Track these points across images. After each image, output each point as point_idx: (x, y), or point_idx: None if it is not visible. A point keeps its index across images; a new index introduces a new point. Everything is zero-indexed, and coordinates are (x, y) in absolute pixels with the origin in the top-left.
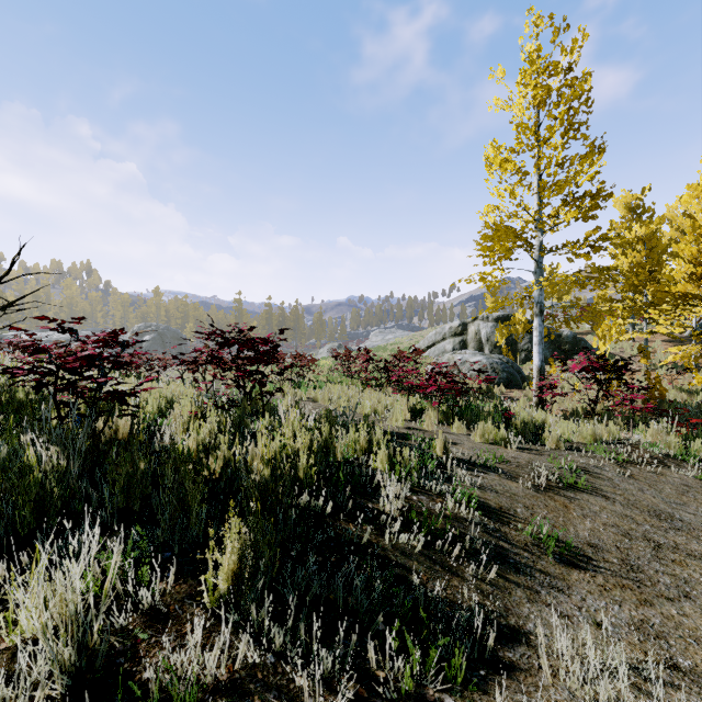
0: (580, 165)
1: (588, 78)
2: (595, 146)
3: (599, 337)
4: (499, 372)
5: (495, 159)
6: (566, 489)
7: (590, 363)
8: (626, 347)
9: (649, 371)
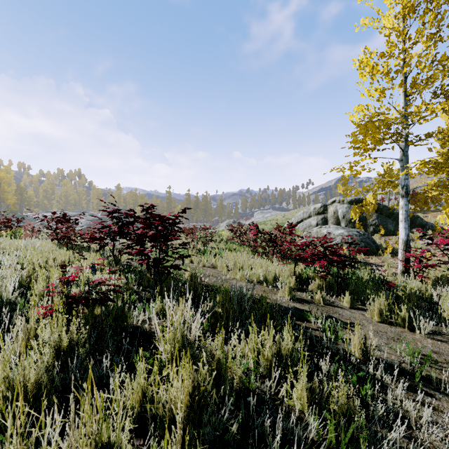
0: (448, 62)
1: None
2: None
3: (447, 214)
4: (358, 242)
5: (368, 63)
6: None
7: None
8: None
9: None
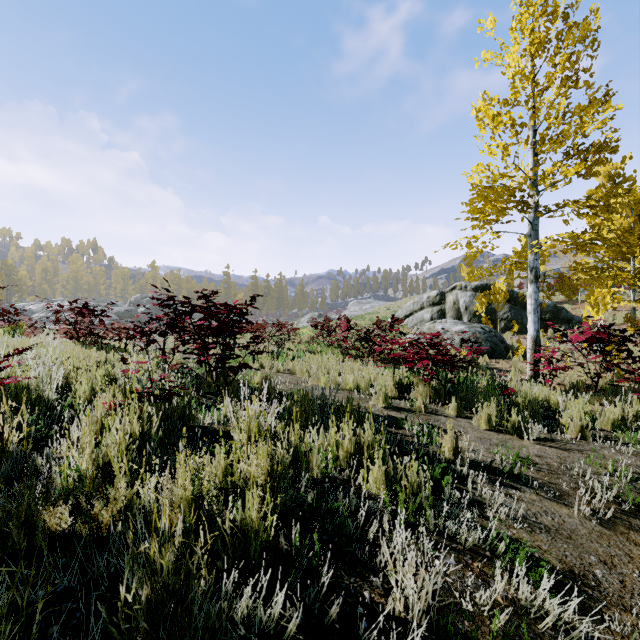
0: (583, 115)
1: (596, 15)
2: (595, 98)
3: (591, 305)
4: (482, 341)
5: (487, 112)
6: (636, 516)
7: (596, 334)
8: (608, 316)
9: (638, 340)
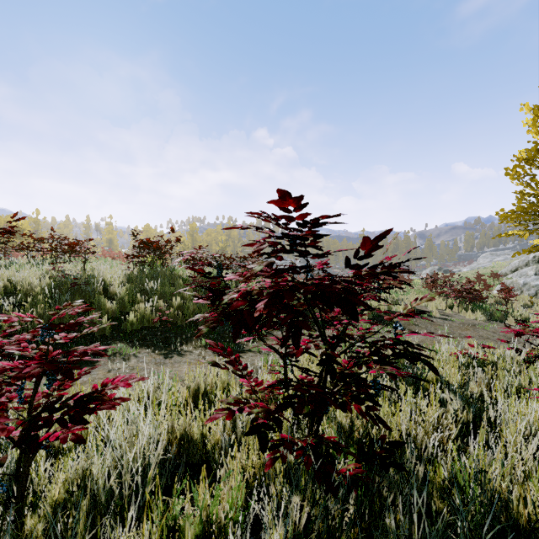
0: None
1: None
2: None
3: None
4: None
5: (512, 169)
6: (478, 329)
7: None
8: None
9: None
